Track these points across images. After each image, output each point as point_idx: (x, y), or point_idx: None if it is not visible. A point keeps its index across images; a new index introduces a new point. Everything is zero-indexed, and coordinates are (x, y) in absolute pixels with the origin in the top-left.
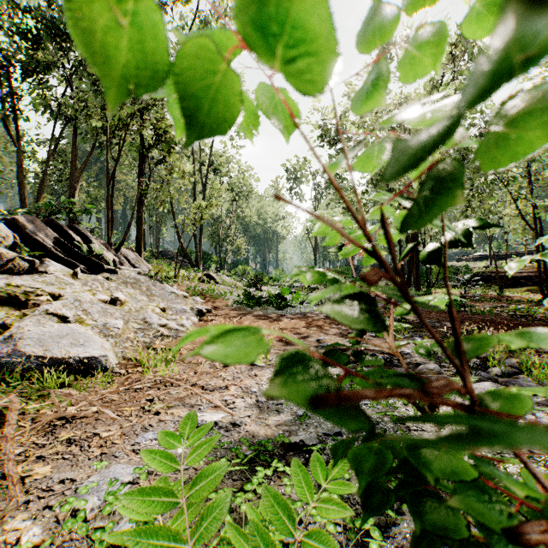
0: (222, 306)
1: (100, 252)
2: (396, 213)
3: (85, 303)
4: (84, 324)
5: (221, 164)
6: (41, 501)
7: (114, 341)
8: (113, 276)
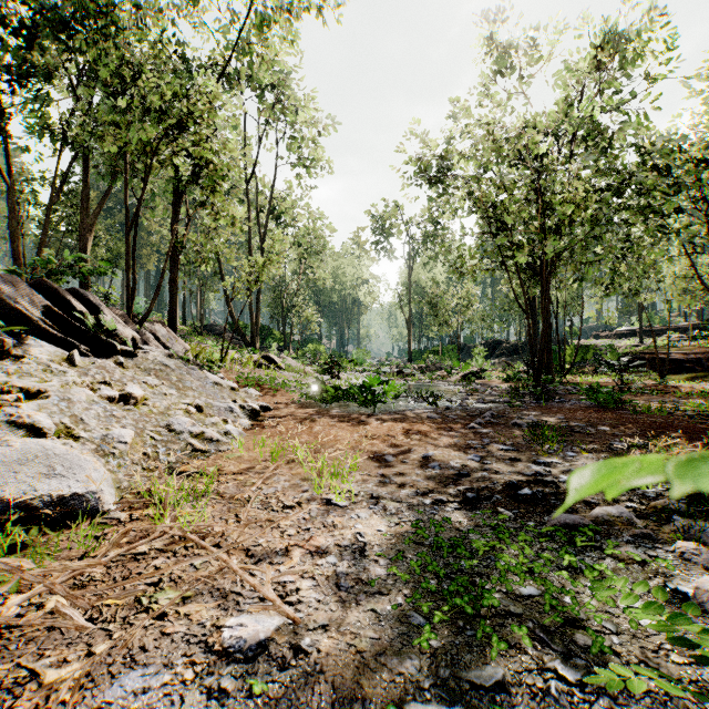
0: (285, 400)
1: (112, 326)
2: None
3: (77, 404)
4: (71, 437)
5: (285, 210)
6: None
7: (117, 462)
8: (130, 360)
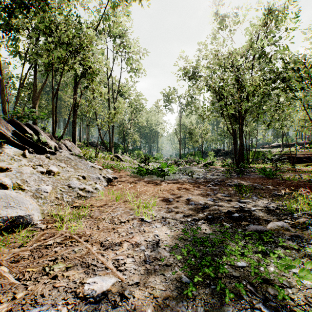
0: (124, 175)
1: (45, 140)
2: None
3: (25, 174)
4: (21, 189)
5: (125, 91)
6: None
7: (43, 201)
8: (53, 156)
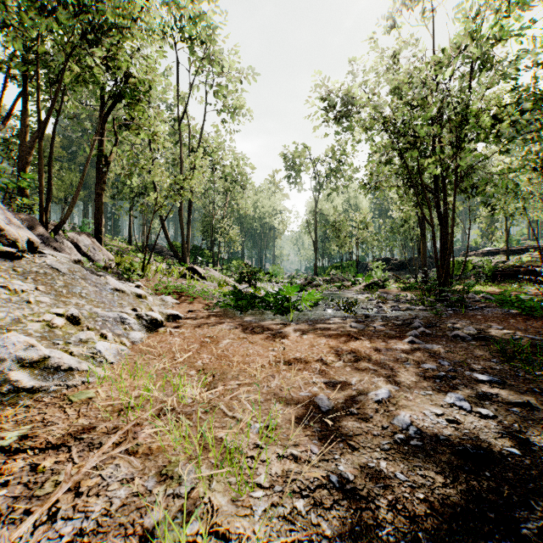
0: (200, 308)
1: None
2: None
3: None
4: None
5: (213, 149)
6: None
7: None
8: (7, 262)
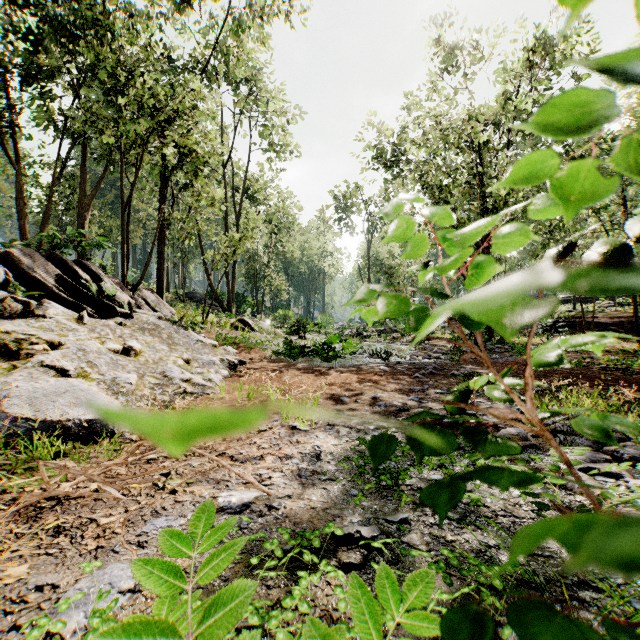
0: (258, 357)
1: (112, 292)
2: (569, 163)
3: (90, 353)
4: (88, 378)
5: (258, 191)
6: (8, 617)
7: (125, 399)
8: (127, 321)
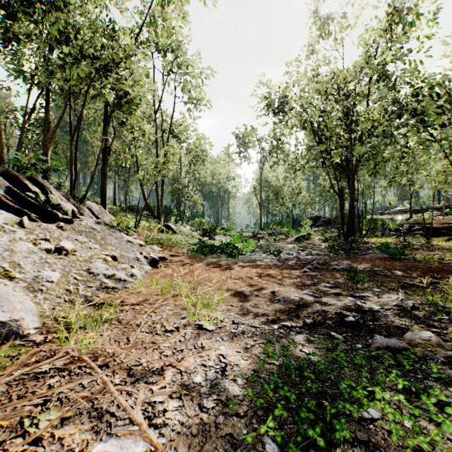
0: (177, 253)
1: (57, 202)
2: None
3: (18, 253)
4: (9, 277)
5: (180, 131)
6: None
7: (44, 296)
8: (68, 225)
